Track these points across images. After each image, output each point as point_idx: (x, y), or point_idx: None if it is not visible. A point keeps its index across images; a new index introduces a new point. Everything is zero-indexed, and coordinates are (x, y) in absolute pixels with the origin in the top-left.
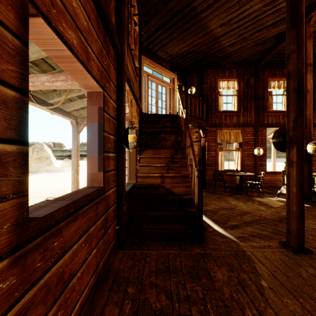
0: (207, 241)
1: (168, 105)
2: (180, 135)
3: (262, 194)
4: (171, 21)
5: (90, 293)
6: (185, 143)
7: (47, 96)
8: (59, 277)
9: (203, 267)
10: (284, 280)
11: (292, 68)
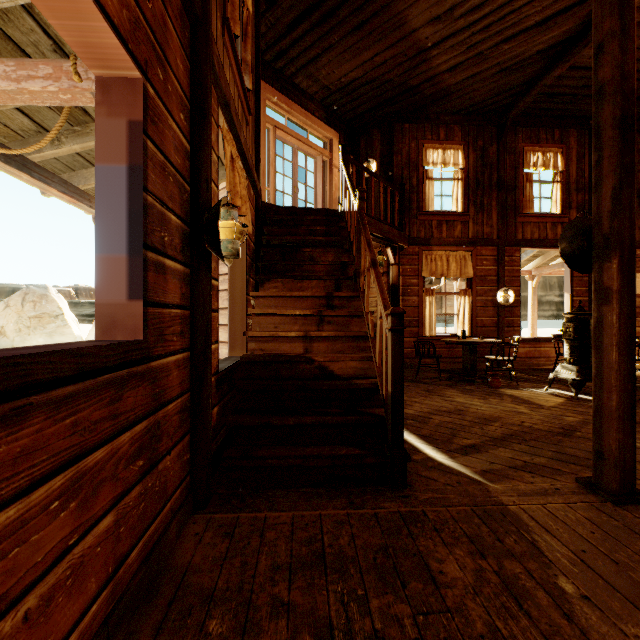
0: (413, 484)
1: (320, 196)
2: (348, 251)
3: (516, 382)
4: (326, 4)
5: None
6: (358, 267)
7: (25, 142)
8: None
9: (410, 550)
10: (612, 573)
11: (608, 74)
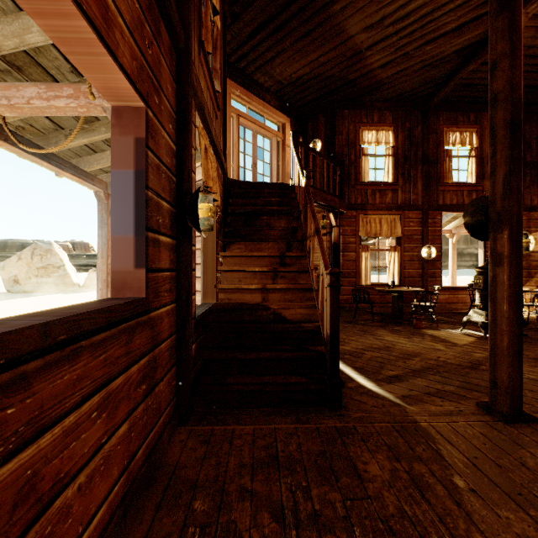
0: (347, 405)
1: (275, 170)
2: (297, 218)
3: (436, 324)
4: (279, 17)
5: (112, 517)
6: (305, 232)
7: (45, 138)
8: (24, 490)
9: (343, 455)
10: (496, 473)
11: (500, 86)
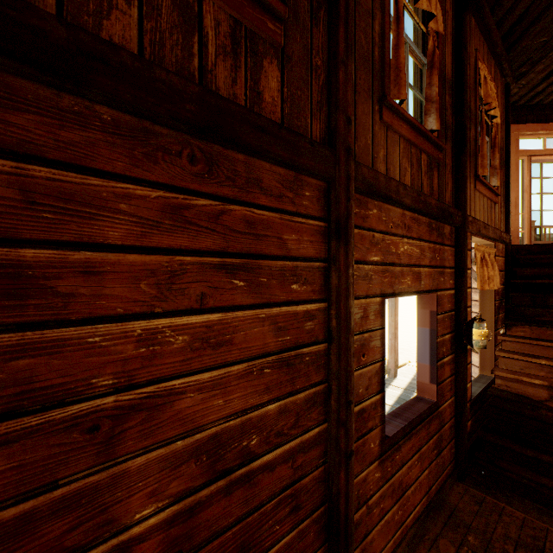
0: None
1: None
2: None
3: None
4: None
5: (422, 512)
6: None
7: None
8: (399, 484)
9: None
10: None
11: None
